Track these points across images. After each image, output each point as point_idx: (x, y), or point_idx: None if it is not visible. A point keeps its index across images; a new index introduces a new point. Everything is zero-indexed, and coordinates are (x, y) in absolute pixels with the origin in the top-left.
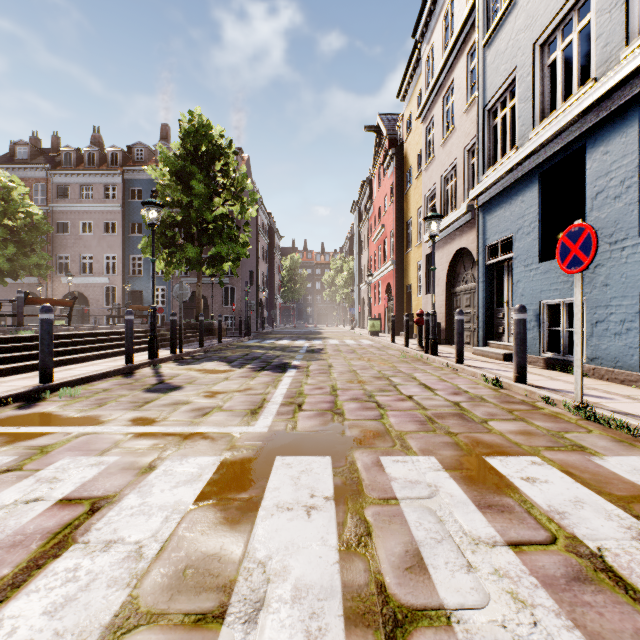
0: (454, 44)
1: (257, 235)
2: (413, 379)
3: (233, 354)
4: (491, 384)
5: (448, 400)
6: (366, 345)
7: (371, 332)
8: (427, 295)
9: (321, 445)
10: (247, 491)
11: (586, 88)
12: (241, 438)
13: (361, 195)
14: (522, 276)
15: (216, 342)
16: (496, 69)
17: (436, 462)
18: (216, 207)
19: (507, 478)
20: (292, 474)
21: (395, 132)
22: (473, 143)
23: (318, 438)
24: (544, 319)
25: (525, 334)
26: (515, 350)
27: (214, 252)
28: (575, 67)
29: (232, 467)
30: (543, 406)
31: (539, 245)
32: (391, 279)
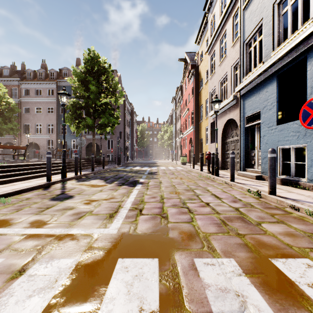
0: (226, 11)
1: (124, 114)
2: (207, 191)
3: (109, 175)
4: (253, 194)
5: (231, 206)
6: (179, 170)
7: (182, 163)
8: (211, 144)
9: (152, 246)
10: (87, 303)
11: (308, 23)
12: (97, 239)
13: (176, 94)
14: (266, 133)
15: (101, 168)
16: (251, 20)
17: (236, 265)
18: (102, 99)
19: (297, 285)
20: (127, 280)
21: (194, 61)
22: (236, 63)
23: (150, 239)
24: (280, 156)
25: (275, 166)
26: (269, 175)
27: (101, 122)
28: (299, 13)
29: (83, 271)
30: (291, 211)
31: (277, 115)
32: (192, 136)
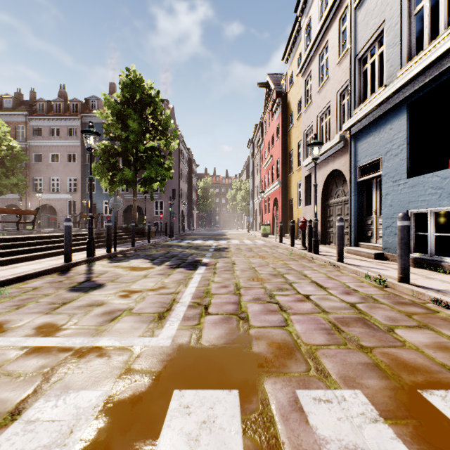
0: (328, 12)
1: (179, 163)
2: (304, 277)
3: (157, 252)
4: (374, 282)
5: (343, 301)
6: (260, 244)
7: (263, 234)
8: (306, 206)
9: (227, 368)
10: None
11: None
12: (140, 356)
13: (255, 134)
14: (390, 190)
15: (146, 242)
16: (366, 24)
17: (367, 402)
18: (147, 141)
19: None
20: (189, 430)
21: (280, 86)
22: (344, 88)
23: (223, 356)
24: (411, 225)
25: (408, 239)
26: (399, 253)
27: (146, 175)
28: (442, 11)
29: (116, 413)
30: (436, 308)
31: (407, 164)
32: (277, 195)
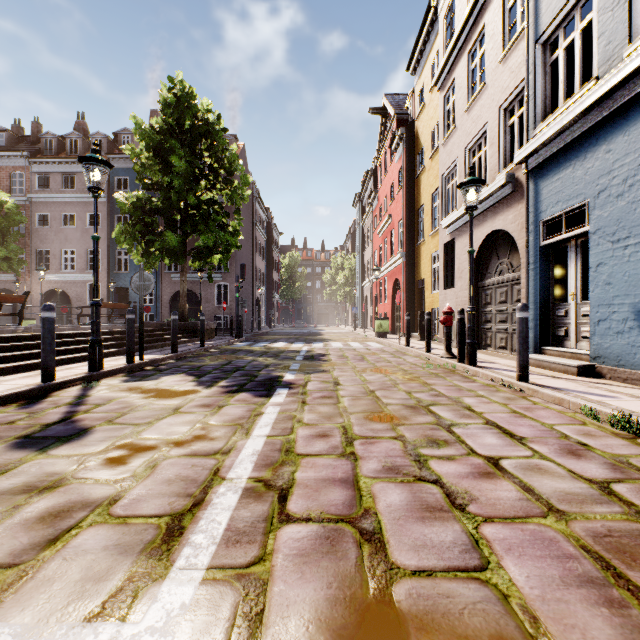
0: None
1: (253, 229)
2: (469, 411)
3: (211, 362)
4: (610, 425)
5: (578, 475)
6: (375, 349)
7: (378, 333)
8: (446, 290)
9: None
10: None
11: None
12: None
13: (364, 186)
14: (608, 256)
15: (198, 345)
16: None
17: None
18: (203, 191)
19: None
20: None
21: (404, 111)
22: (513, 98)
23: None
24: None
25: None
26: None
27: (201, 243)
28: None
29: None
30: None
31: None
32: (400, 274)
